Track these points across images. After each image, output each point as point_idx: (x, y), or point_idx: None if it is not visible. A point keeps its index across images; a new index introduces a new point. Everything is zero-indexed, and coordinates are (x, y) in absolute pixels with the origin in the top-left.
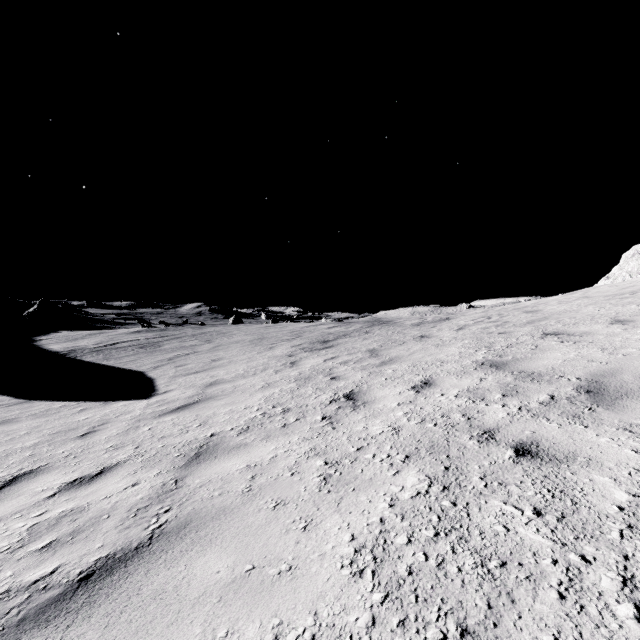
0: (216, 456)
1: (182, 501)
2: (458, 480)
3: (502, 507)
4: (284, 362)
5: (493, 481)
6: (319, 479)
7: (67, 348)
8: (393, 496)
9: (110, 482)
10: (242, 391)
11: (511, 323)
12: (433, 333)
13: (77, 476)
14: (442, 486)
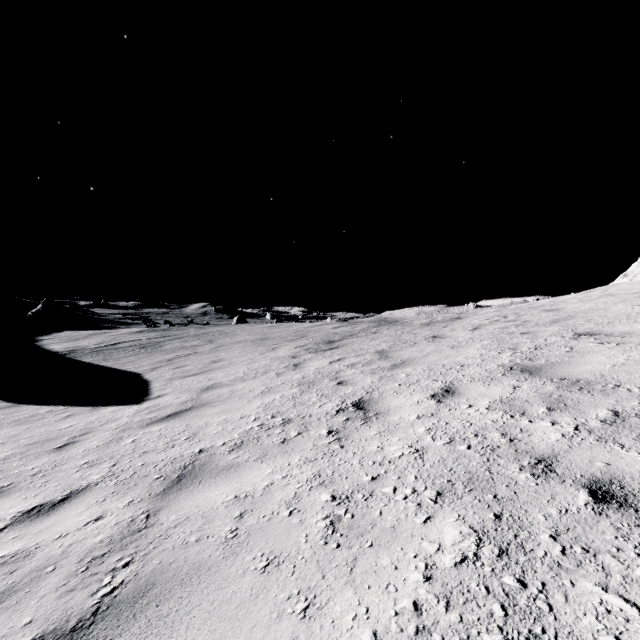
0: (201, 481)
1: (148, 549)
2: (519, 538)
3: (602, 597)
4: (287, 364)
5: (573, 544)
6: (325, 523)
7: (68, 348)
8: (428, 560)
9: (72, 513)
10: (240, 397)
11: (532, 322)
12: (446, 333)
13: (37, 502)
14: (497, 548)
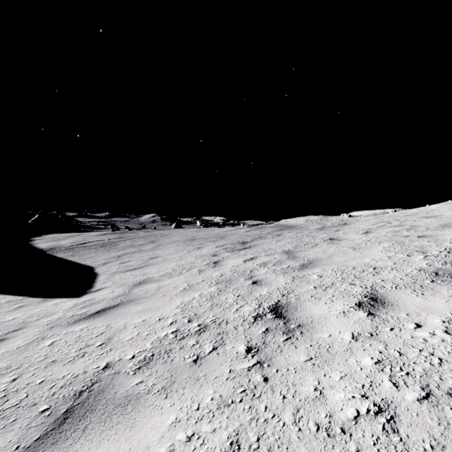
0: (86, 426)
1: None
2: None
3: None
4: (208, 261)
5: None
6: None
7: (50, 246)
8: None
9: None
10: (163, 294)
11: (422, 227)
12: (341, 236)
13: None
14: None
